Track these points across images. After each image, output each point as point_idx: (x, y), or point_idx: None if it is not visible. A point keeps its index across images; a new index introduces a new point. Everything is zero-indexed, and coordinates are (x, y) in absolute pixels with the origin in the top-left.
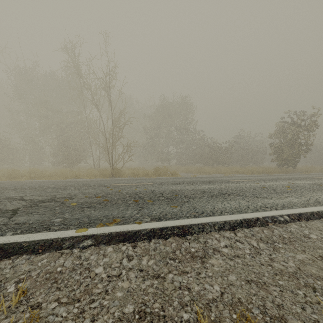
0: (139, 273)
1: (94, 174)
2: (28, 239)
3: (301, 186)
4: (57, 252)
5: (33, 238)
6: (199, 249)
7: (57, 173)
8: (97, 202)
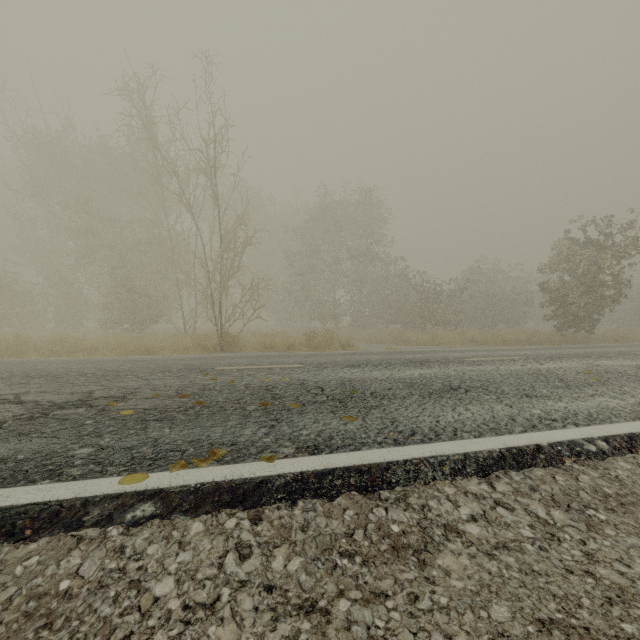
0: (264, 597)
1: (182, 346)
2: (2, 503)
3: (616, 372)
4: (69, 536)
5: (14, 499)
6: (411, 527)
7: (109, 343)
8: (179, 408)
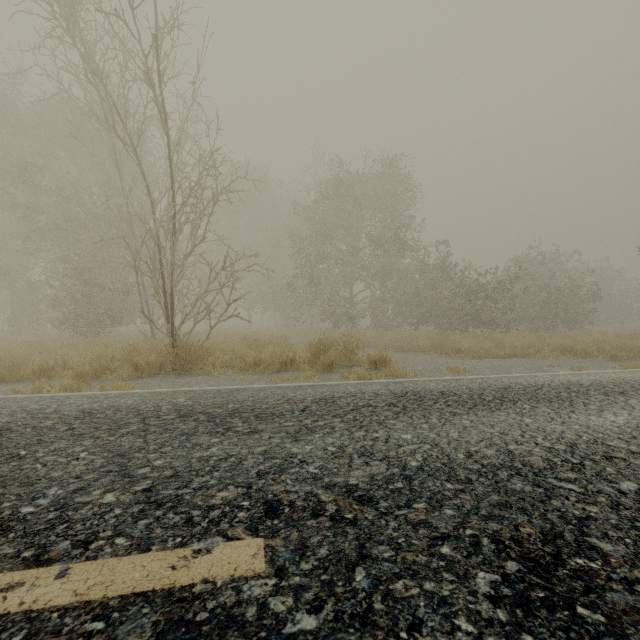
0: None
1: (95, 366)
2: None
3: None
4: None
5: None
6: None
7: None
8: None
